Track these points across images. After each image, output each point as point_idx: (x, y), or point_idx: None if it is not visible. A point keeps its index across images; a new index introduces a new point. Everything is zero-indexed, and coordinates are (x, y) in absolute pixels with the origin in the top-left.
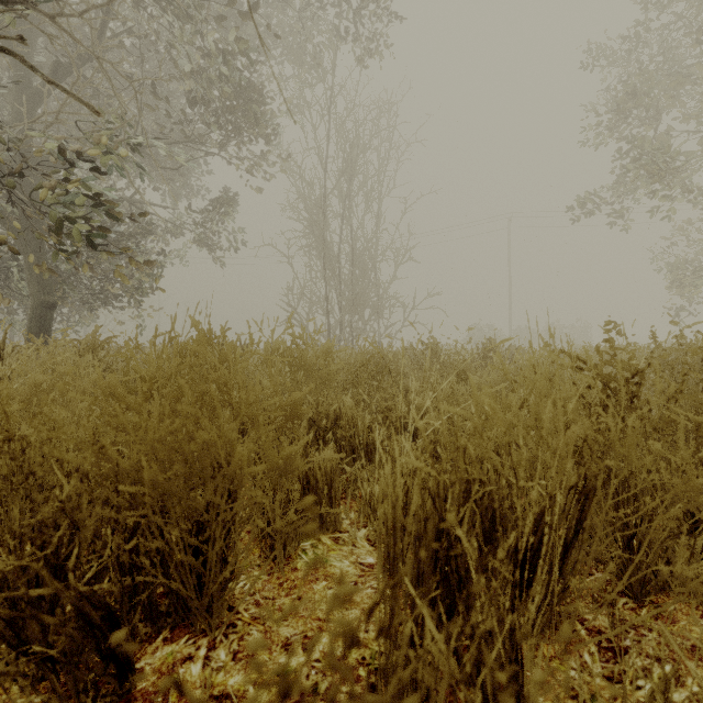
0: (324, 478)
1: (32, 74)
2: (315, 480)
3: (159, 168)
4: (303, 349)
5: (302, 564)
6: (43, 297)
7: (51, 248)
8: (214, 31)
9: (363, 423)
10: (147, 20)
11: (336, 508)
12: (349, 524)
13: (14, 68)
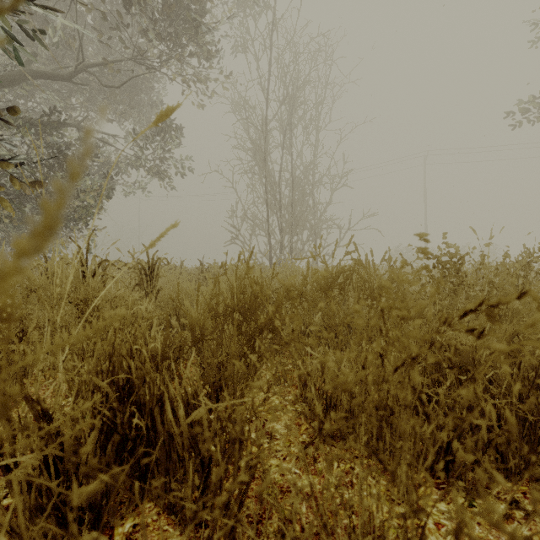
0: None
1: None
2: None
3: (116, 103)
4: None
5: None
6: None
7: None
8: None
9: None
10: None
11: None
12: None
13: None
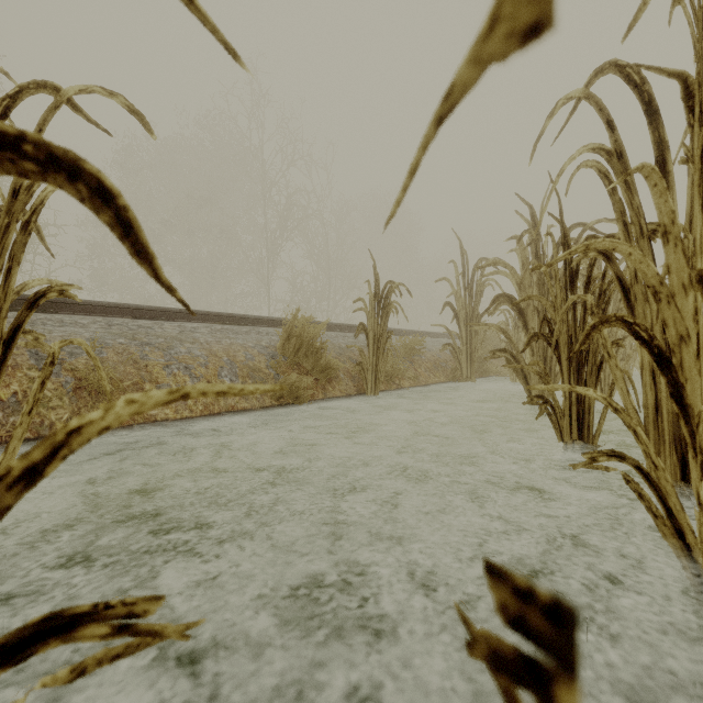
0: None
1: None
2: None
3: None
4: None
5: None
6: None
7: None
8: None
9: None
10: None
11: None
12: None
13: None
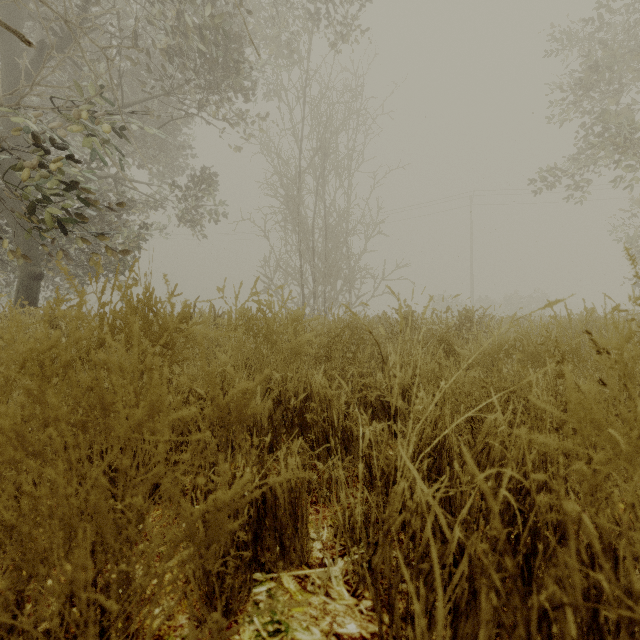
0: (286, 495)
1: (20, 56)
2: (274, 498)
3: (144, 148)
4: (270, 318)
5: (251, 635)
6: (30, 268)
7: (24, 217)
8: (192, 11)
9: (337, 404)
10: (128, 1)
11: (303, 532)
12: (321, 550)
13: (3, 50)
